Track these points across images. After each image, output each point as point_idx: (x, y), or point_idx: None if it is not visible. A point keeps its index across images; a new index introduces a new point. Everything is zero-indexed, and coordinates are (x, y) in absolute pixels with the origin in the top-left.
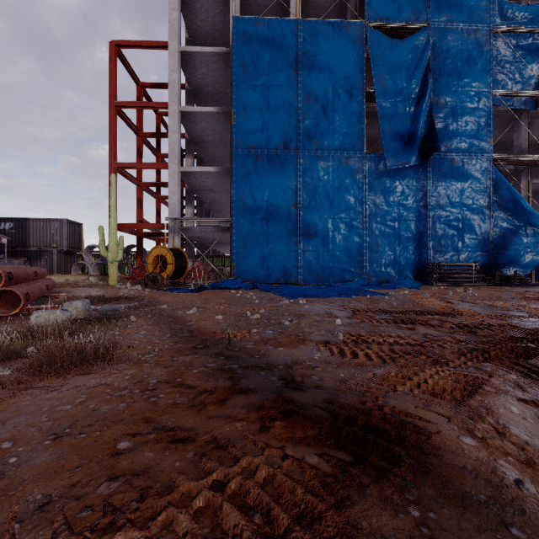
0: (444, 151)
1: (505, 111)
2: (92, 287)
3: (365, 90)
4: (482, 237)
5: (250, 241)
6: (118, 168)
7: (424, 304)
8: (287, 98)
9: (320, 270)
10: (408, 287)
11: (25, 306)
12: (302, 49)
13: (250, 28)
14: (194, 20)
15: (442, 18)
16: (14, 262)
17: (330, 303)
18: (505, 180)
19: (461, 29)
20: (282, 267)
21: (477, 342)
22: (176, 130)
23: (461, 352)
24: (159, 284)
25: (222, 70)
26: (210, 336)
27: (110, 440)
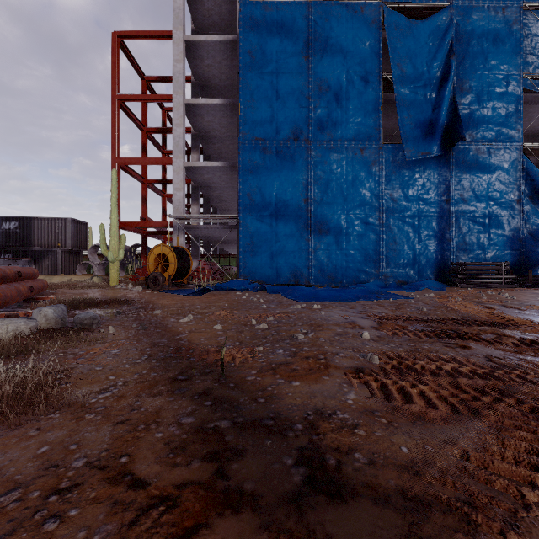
0: (468, 140)
1: (533, 99)
2: (90, 288)
3: (381, 76)
4: (511, 233)
5: (258, 239)
6: (121, 163)
7: (462, 310)
8: (297, 86)
9: (333, 270)
10: (432, 289)
11: None
12: (314, 33)
13: (258, 12)
14: (200, 9)
15: None
16: (19, 262)
17: (349, 309)
18: (538, 171)
19: (488, 7)
20: (292, 267)
21: None
22: (180, 123)
23: None
24: (160, 285)
25: (229, 60)
26: (201, 358)
27: None
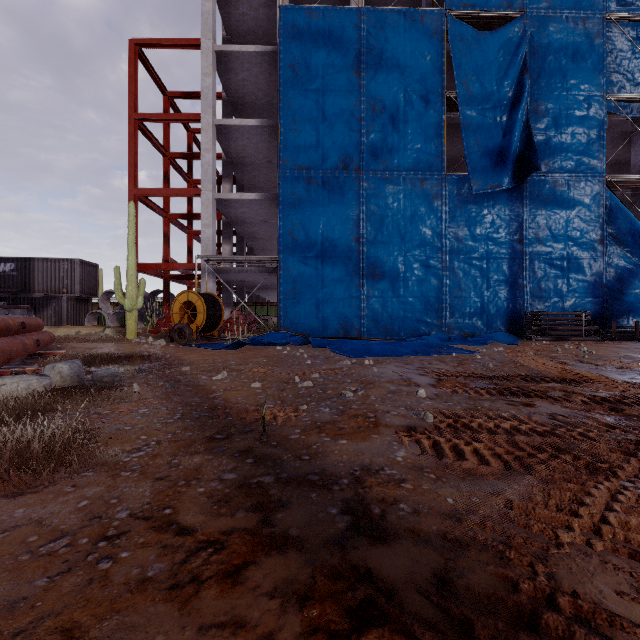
0: (544, 171)
1: (619, 123)
2: (104, 342)
3: (444, 95)
4: (593, 279)
5: (301, 284)
6: (139, 195)
7: (532, 366)
8: (347, 106)
9: (388, 321)
10: (502, 342)
11: None
12: (366, 45)
13: (301, 19)
14: (233, 14)
15: (542, 3)
16: (16, 311)
17: (405, 364)
18: (623, 207)
19: (567, 18)
20: (341, 317)
21: (638, 429)
22: (210, 147)
23: (626, 449)
24: (187, 338)
25: (267, 74)
26: (239, 417)
27: None
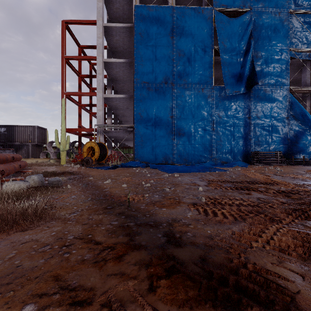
0: (260, 84)
1: (296, 61)
2: (50, 166)
3: (213, 48)
4: (283, 136)
5: (145, 138)
6: (66, 95)
7: (252, 177)
8: (167, 53)
9: (186, 156)
10: (240, 166)
11: (1, 178)
12: (176, 24)
13: (145, 11)
14: (112, 8)
15: (259, 5)
16: (6, 151)
17: (194, 176)
18: (297, 102)
19: (271, 12)
20: (164, 154)
21: (295, 204)
22: (101, 72)
23: (287, 212)
24: (90, 164)
25: (128, 37)
26: (117, 199)
27: (19, 301)
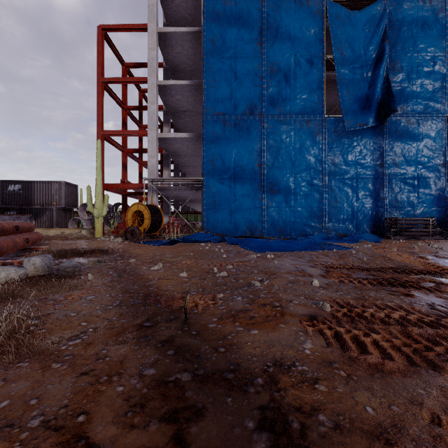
0: (400, 113)
1: None
2: (78, 240)
3: (324, 59)
4: (437, 193)
5: (219, 198)
6: (104, 135)
7: (399, 260)
8: (252, 68)
9: (282, 225)
10: (369, 241)
11: None
12: (266, 23)
13: (219, 6)
14: (171, 6)
15: None
16: (21, 217)
17: (299, 258)
18: None
19: None
20: (248, 222)
21: None
22: (154, 101)
23: None
24: (137, 237)
25: (195, 48)
26: (167, 304)
27: None
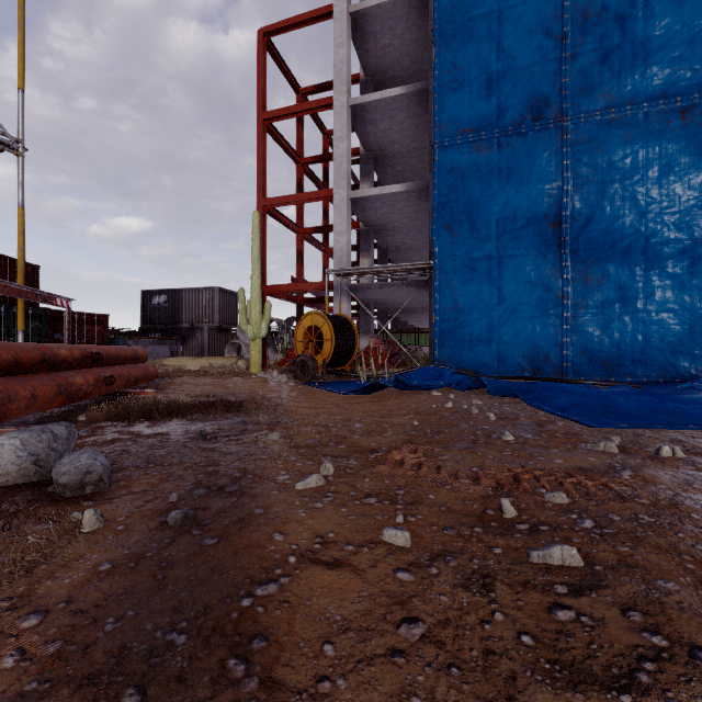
0: None
1: None
2: (221, 376)
3: None
4: None
5: (465, 299)
6: (268, 207)
7: None
8: (539, 22)
9: (614, 352)
10: None
11: None
12: None
13: None
14: None
15: None
16: (166, 342)
17: None
18: None
19: None
20: (528, 345)
21: None
22: (344, 135)
23: None
24: (310, 374)
25: (415, 29)
26: None
27: None
